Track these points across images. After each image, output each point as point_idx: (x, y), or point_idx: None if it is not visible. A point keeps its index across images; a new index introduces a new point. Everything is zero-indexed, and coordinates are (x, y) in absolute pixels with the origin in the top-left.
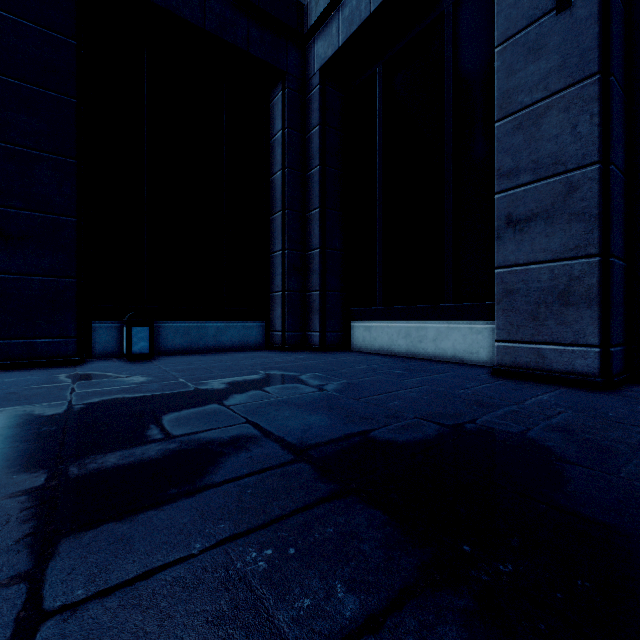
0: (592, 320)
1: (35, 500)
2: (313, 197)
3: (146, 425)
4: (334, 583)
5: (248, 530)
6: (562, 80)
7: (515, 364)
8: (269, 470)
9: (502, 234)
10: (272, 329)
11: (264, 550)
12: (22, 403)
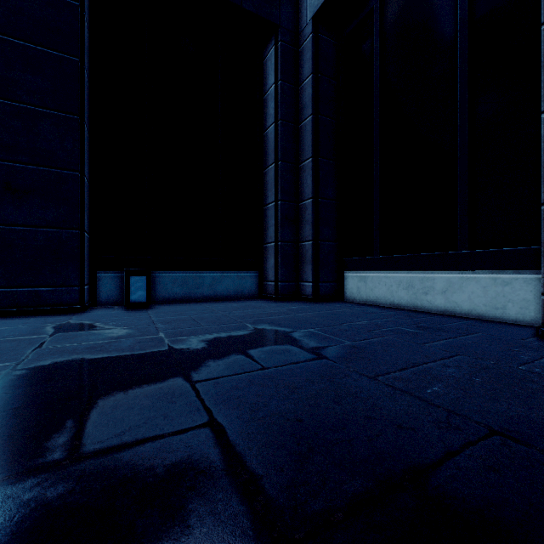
0: None
1: None
2: (306, 147)
3: (62, 420)
4: None
5: None
6: None
7: None
8: None
9: None
10: (265, 279)
11: None
12: None
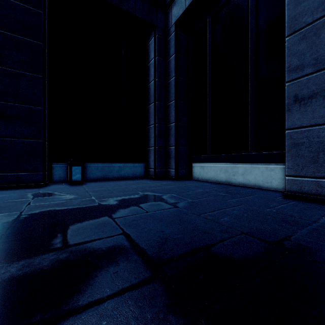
0: None
1: None
2: (171, 94)
3: (55, 234)
4: None
5: None
6: None
7: (300, 191)
8: (128, 291)
9: (291, 108)
10: (149, 167)
11: None
12: None
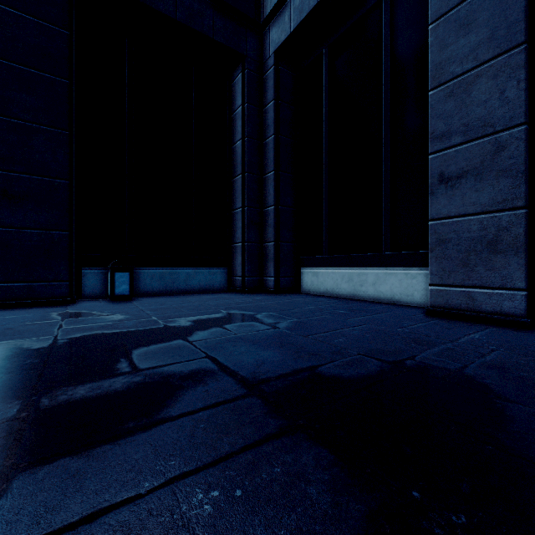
0: (519, 266)
1: (3, 431)
2: (268, 162)
3: (117, 359)
4: (279, 533)
5: (197, 468)
6: (491, 51)
7: (447, 305)
8: (222, 404)
9: (435, 190)
10: (234, 274)
11: (211, 491)
12: (15, 337)
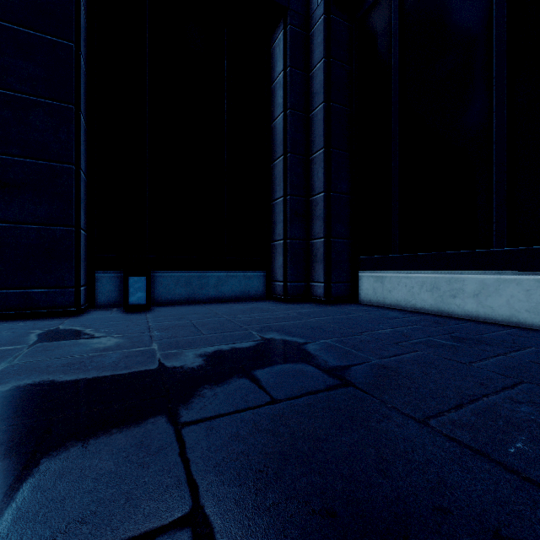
0: None
1: None
2: (316, 138)
3: None
4: None
5: None
6: None
7: None
8: None
9: None
10: (273, 279)
11: None
12: None
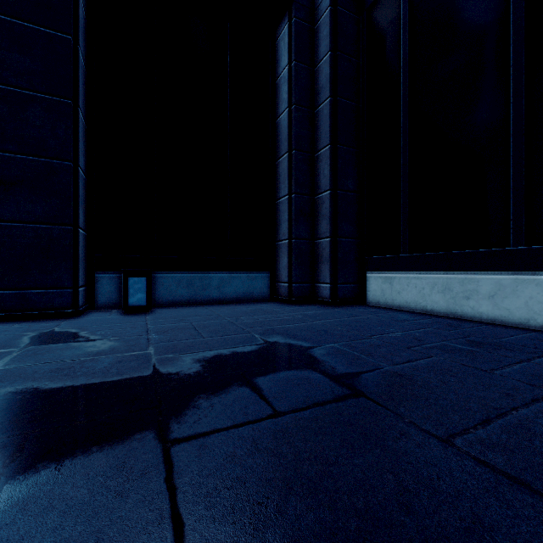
0: None
1: None
2: (322, 134)
3: None
4: None
5: None
6: None
7: None
8: None
9: None
10: (278, 280)
11: None
12: None
